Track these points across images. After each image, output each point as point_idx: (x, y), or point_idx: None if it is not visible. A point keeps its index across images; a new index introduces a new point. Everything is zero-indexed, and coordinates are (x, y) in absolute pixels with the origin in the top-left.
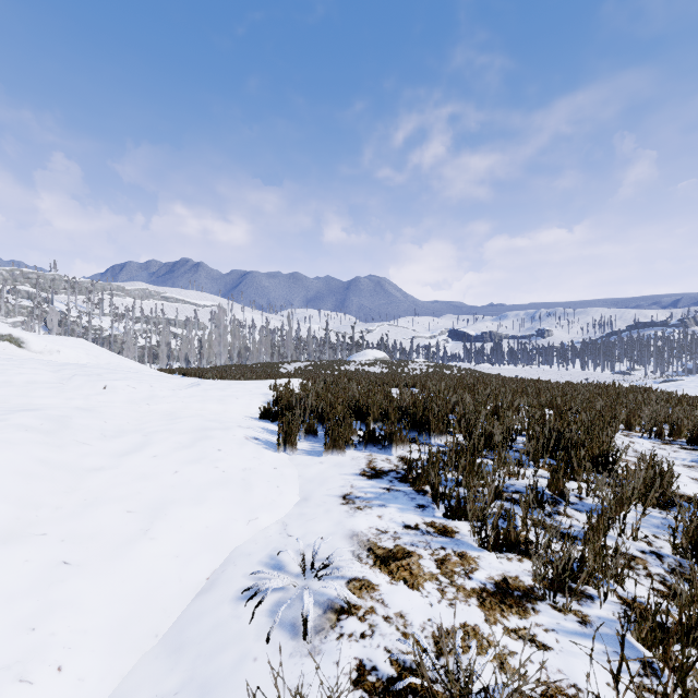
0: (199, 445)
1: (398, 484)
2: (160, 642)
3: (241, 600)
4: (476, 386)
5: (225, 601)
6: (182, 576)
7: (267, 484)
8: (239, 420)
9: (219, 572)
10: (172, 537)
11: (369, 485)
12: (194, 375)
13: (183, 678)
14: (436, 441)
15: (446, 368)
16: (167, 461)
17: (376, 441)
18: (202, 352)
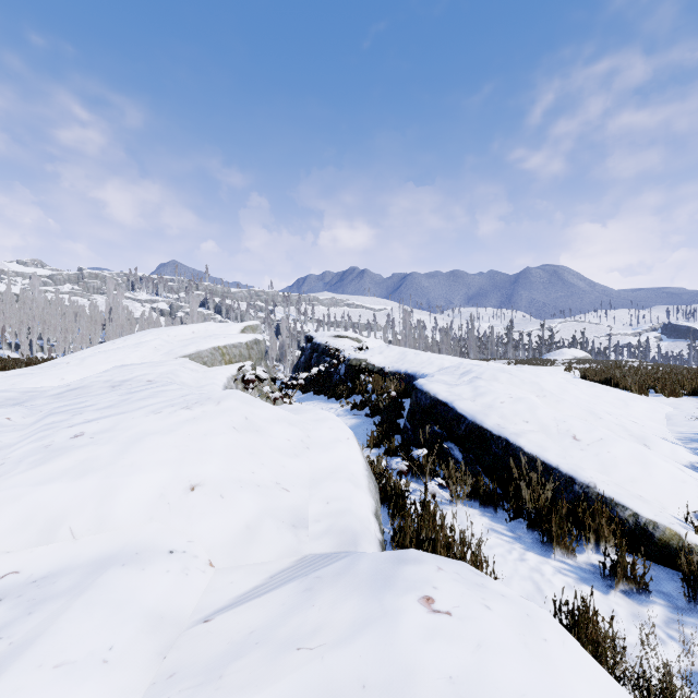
0: (597, 387)
1: None
2: (667, 426)
3: (689, 421)
4: None
5: (681, 421)
6: (655, 416)
7: (651, 402)
8: None
9: (668, 417)
10: (638, 407)
11: None
12: None
13: (690, 428)
14: None
15: (679, 368)
16: (596, 390)
17: (697, 393)
18: None
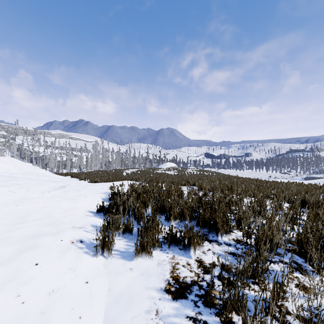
0: (18, 259)
1: (204, 310)
2: None
3: None
4: (232, 187)
5: None
6: None
7: (68, 316)
8: (78, 218)
9: None
10: None
11: (174, 312)
12: (76, 177)
13: None
14: (222, 237)
15: (205, 171)
16: None
17: (177, 242)
18: (87, 164)
